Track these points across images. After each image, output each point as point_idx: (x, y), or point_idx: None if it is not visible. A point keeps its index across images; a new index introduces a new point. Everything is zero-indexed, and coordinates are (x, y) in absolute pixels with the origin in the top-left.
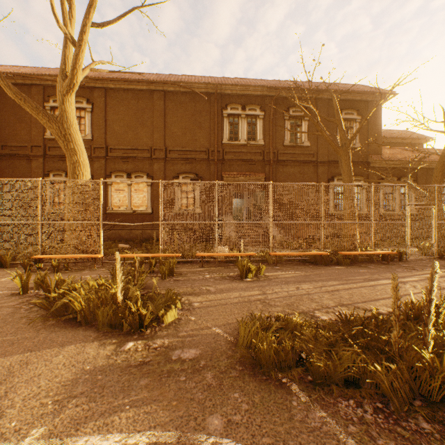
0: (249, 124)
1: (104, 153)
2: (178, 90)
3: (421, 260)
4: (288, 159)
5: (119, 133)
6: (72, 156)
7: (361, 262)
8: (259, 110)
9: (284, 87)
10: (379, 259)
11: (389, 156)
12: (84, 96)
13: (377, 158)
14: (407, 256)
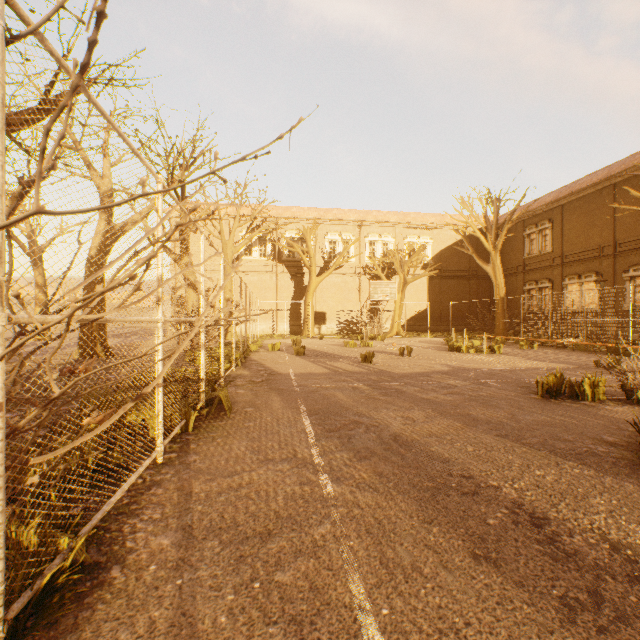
0: None
1: (559, 261)
2: (625, 177)
3: None
4: None
5: (571, 240)
6: (495, 285)
7: None
8: None
9: None
10: None
11: None
12: (546, 217)
13: None
14: None
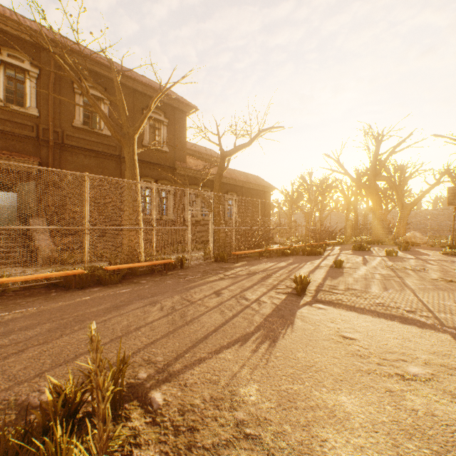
0: (11, 79)
1: None
2: None
3: (201, 265)
4: (80, 146)
5: None
6: None
7: (140, 275)
8: (30, 64)
9: (71, 48)
10: (161, 269)
11: (193, 165)
12: None
13: (182, 165)
14: (191, 262)
